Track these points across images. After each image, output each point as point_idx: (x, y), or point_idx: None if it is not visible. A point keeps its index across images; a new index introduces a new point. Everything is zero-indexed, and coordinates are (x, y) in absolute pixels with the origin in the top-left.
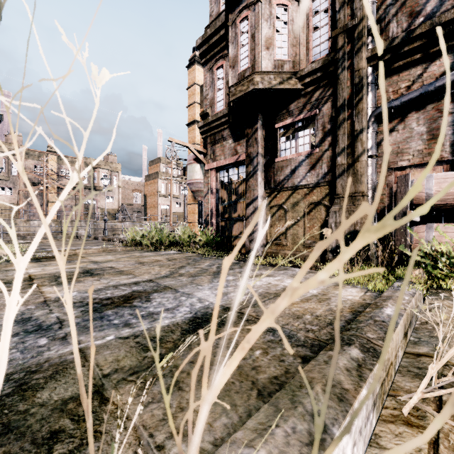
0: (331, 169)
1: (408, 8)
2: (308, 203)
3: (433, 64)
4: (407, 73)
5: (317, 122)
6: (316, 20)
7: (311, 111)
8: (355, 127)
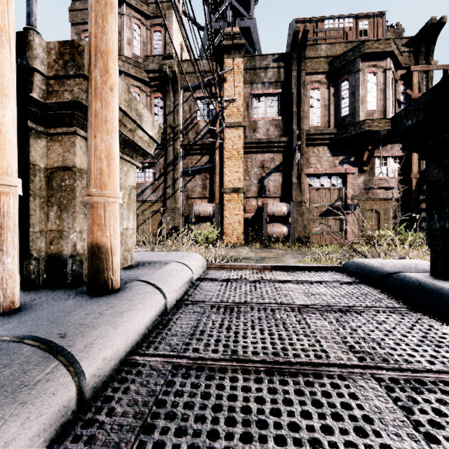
0: (164, 194)
1: (195, 129)
2: (152, 211)
3: (204, 157)
4: (195, 157)
5: (157, 166)
6: (156, 110)
7: (154, 160)
8: (175, 176)
